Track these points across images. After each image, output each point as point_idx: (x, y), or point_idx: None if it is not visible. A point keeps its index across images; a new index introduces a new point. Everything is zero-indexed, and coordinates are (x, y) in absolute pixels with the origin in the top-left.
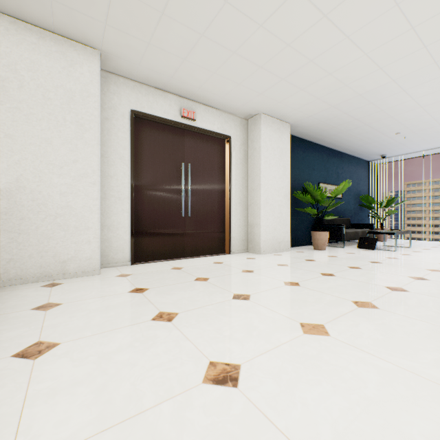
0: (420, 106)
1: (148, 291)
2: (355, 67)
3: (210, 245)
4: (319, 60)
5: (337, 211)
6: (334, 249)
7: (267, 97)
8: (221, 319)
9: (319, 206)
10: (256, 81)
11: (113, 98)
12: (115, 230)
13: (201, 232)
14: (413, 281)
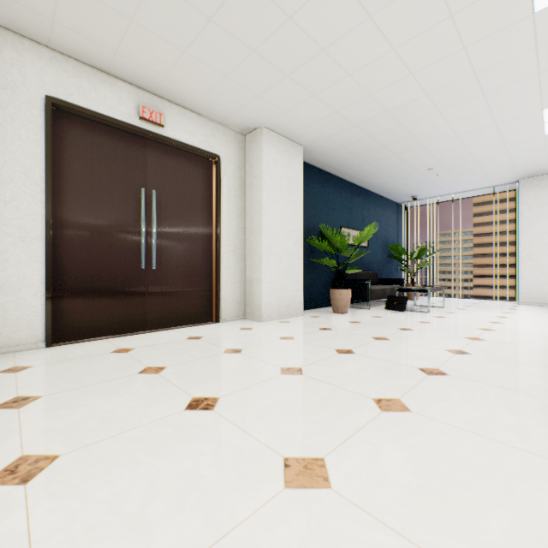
0: (455, 135)
1: (35, 402)
2: (381, 67)
3: (189, 310)
4: (334, 50)
5: (363, 263)
6: (358, 312)
7: (269, 102)
8: (139, 464)
9: (341, 257)
10: (249, 74)
11: (9, 71)
12: (15, 291)
13: (174, 292)
14: (452, 357)
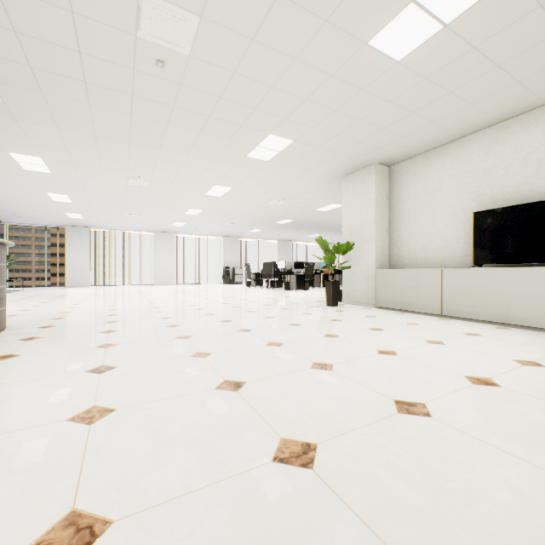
0: (31, 210)
1: None
2: None
3: None
4: None
5: None
6: None
7: None
8: None
9: None
10: None
11: None
12: None
13: None
14: (29, 297)
